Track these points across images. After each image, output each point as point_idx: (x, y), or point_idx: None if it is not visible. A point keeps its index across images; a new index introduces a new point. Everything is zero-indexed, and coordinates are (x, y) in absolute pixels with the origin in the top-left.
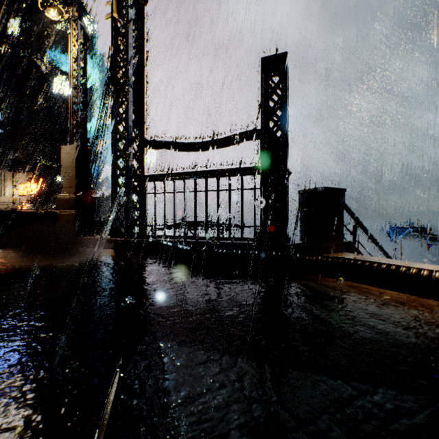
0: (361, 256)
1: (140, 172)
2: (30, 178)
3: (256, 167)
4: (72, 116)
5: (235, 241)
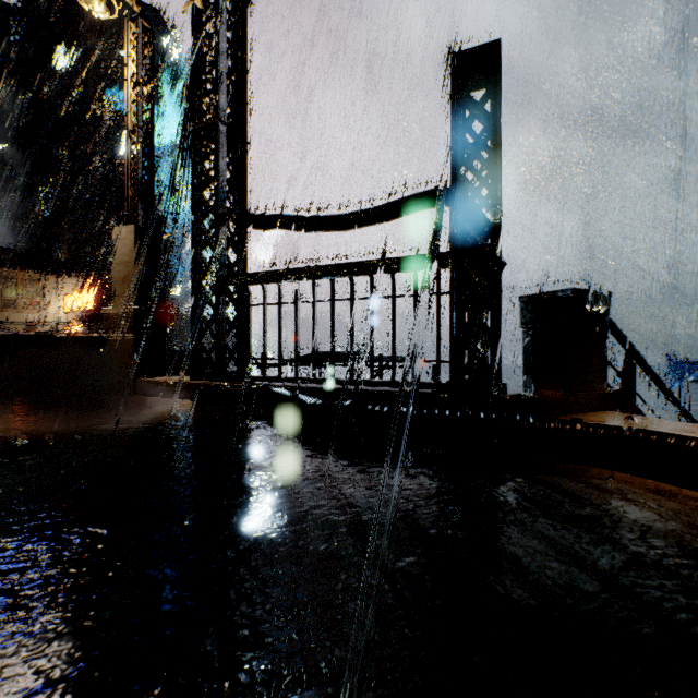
0: (647, 419)
1: (239, 269)
2: (84, 286)
3: (443, 254)
4: (130, 178)
5: (403, 388)
